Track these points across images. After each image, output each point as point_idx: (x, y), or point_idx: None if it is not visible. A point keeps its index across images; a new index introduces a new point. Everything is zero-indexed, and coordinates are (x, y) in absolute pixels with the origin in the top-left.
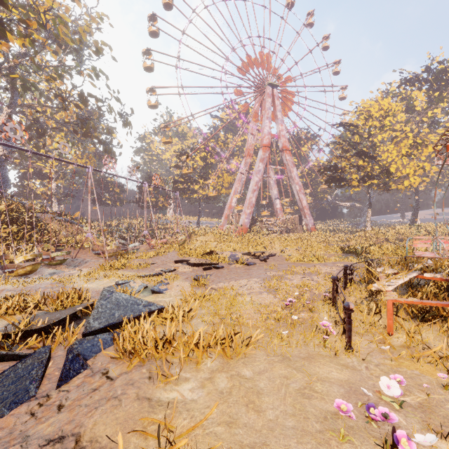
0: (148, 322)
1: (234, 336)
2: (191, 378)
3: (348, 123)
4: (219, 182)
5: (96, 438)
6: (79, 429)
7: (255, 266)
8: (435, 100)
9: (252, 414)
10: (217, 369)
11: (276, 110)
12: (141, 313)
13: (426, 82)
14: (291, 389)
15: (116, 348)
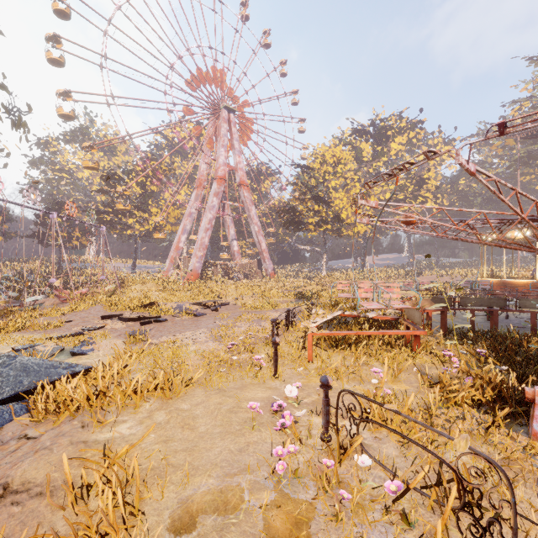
0: (74, 381)
1: (174, 378)
2: (129, 420)
3: (305, 165)
4: (162, 216)
5: (29, 481)
6: (5, 479)
7: (204, 316)
8: (378, 154)
9: (187, 432)
10: (156, 409)
11: (232, 138)
12: (61, 377)
13: (372, 136)
14: (223, 411)
15: (31, 414)
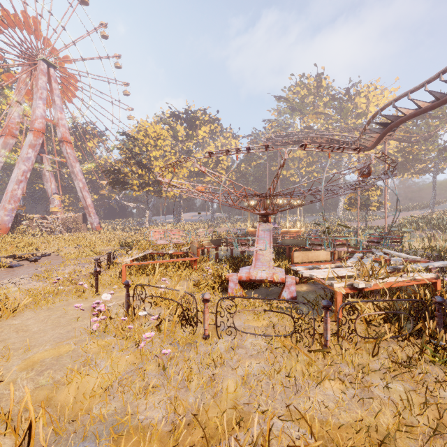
0: None
1: (3, 305)
2: None
3: (130, 135)
4: None
5: None
6: None
7: (22, 267)
8: (189, 136)
9: (21, 334)
10: None
11: (53, 93)
12: None
13: (185, 121)
14: (52, 319)
15: None
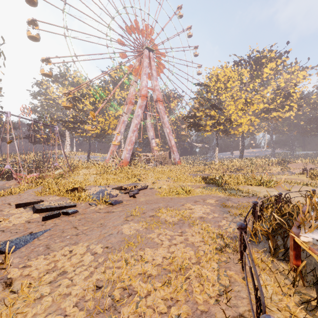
0: None
1: None
2: None
3: (204, 83)
4: (106, 123)
5: None
6: None
7: (120, 205)
8: (254, 76)
9: None
10: None
11: (151, 69)
12: None
13: (249, 64)
14: None
15: None
